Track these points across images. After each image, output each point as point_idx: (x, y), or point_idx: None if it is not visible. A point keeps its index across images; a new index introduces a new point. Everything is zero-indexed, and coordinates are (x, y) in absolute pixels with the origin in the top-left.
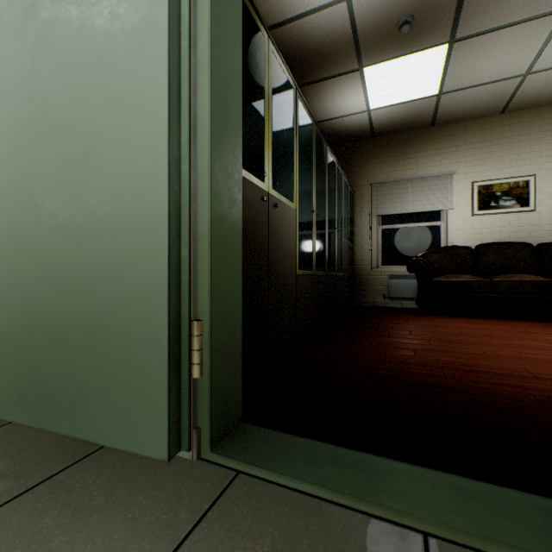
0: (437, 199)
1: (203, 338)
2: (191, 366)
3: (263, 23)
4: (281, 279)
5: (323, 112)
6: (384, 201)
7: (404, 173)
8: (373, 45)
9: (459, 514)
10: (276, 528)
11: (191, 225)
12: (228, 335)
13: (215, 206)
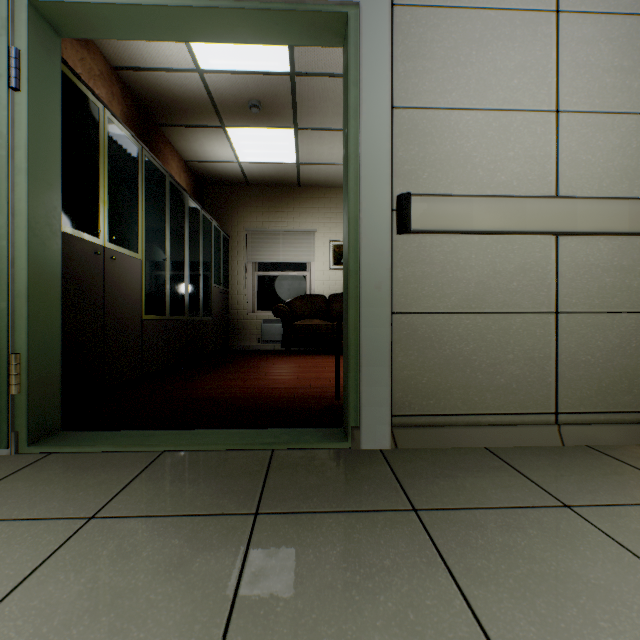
0: (303, 252)
1: (22, 366)
2: (10, 386)
3: (97, 96)
4: (122, 323)
5: (193, 154)
6: (259, 249)
7: (277, 225)
8: (231, 112)
9: (186, 440)
10: (73, 464)
11: (11, 285)
12: (47, 365)
13: (33, 272)
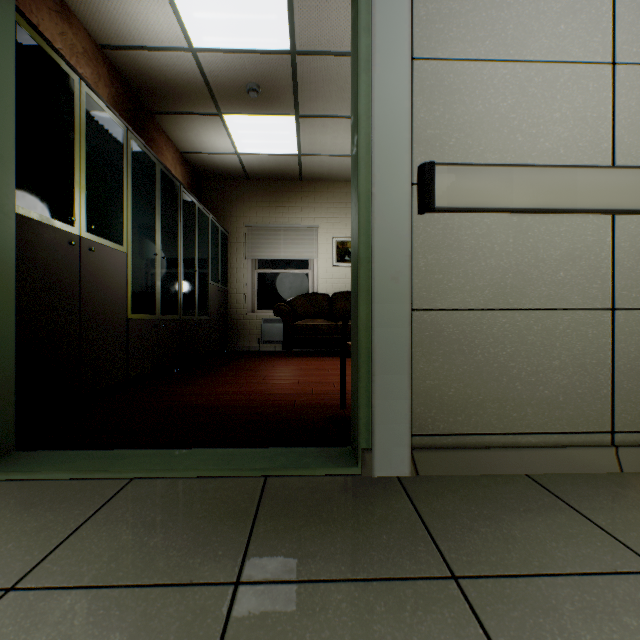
0: (305, 249)
1: None
2: None
3: (72, 67)
4: (103, 323)
5: (189, 144)
6: (259, 245)
7: (278, 221)
8: (228, 97)
9: (161, 464)
10: (15, 498)
11: None
12: None
13: None
